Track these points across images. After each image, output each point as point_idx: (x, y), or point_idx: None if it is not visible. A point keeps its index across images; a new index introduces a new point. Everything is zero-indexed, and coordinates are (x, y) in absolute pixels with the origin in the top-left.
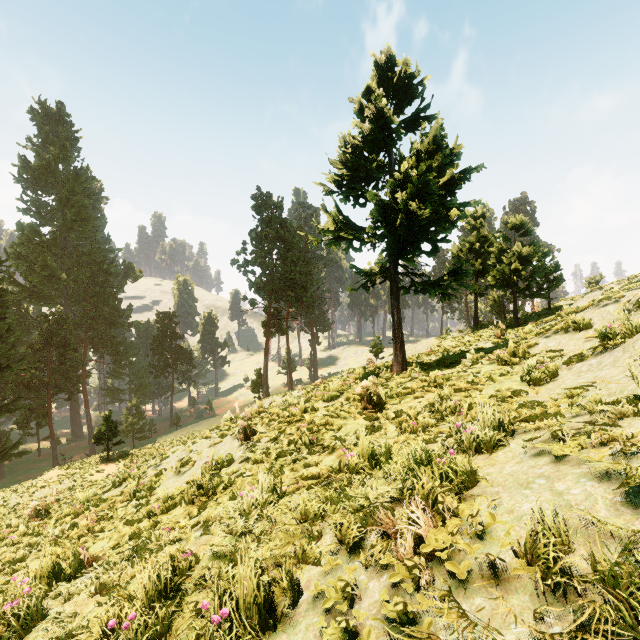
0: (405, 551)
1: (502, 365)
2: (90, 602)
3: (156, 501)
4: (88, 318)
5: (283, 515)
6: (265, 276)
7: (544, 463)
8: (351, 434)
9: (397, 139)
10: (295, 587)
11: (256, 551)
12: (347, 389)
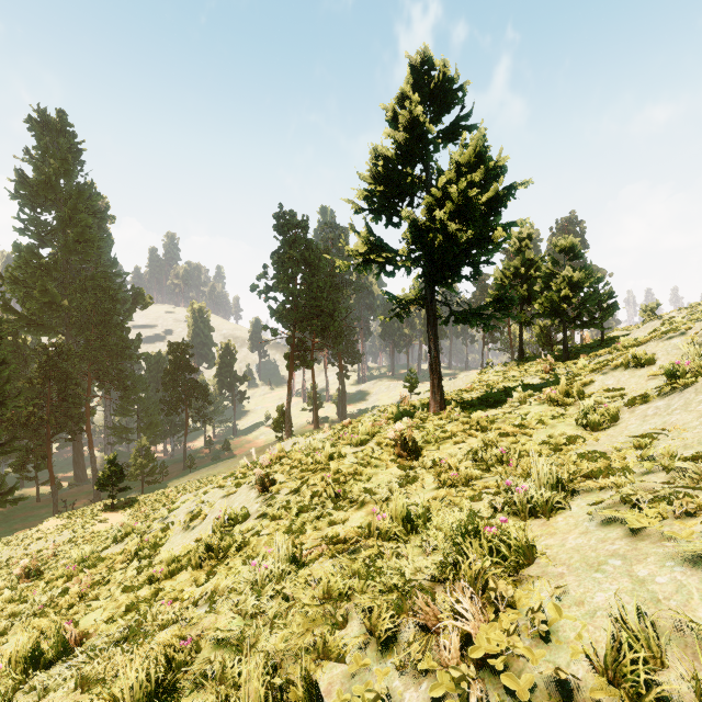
0: (450, 654)
1: (554, 406)
2: (68, 701)
3: (159, 563)
4: (92, 349)
5: (302, 592)
6: (288, 303)
7: (616, 536)
8: (383, 486)
9: (434, 151)
10: (313, 693)
11: (269, 638)
12: (378, 431)
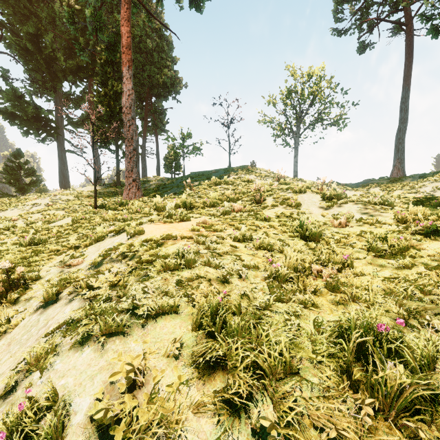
0: None
1: None
2: None
3: None
4: None
5: None
6: None
7: None
8: None
9: None
10: None
11: None
12: None
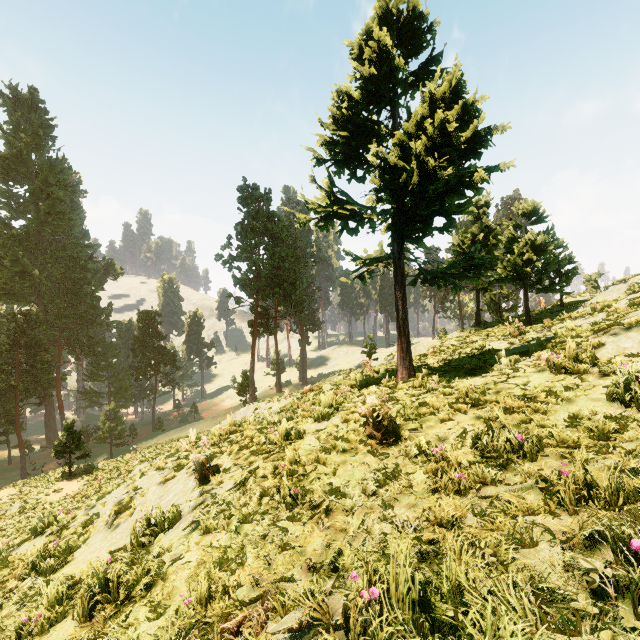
0: None
1: (560, 374)
2: None
3: (43, 599)
4: (63, 317)
5: None
6: (251, 272)
7: None
8: (354, 482)
9: (403, 92)
10: None
11: None
12: (343, 402)
